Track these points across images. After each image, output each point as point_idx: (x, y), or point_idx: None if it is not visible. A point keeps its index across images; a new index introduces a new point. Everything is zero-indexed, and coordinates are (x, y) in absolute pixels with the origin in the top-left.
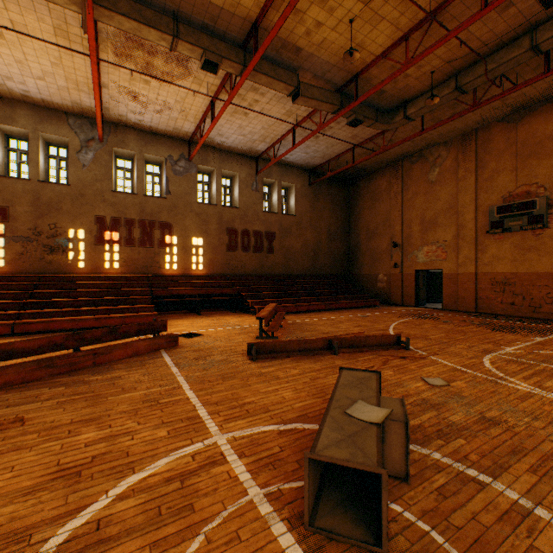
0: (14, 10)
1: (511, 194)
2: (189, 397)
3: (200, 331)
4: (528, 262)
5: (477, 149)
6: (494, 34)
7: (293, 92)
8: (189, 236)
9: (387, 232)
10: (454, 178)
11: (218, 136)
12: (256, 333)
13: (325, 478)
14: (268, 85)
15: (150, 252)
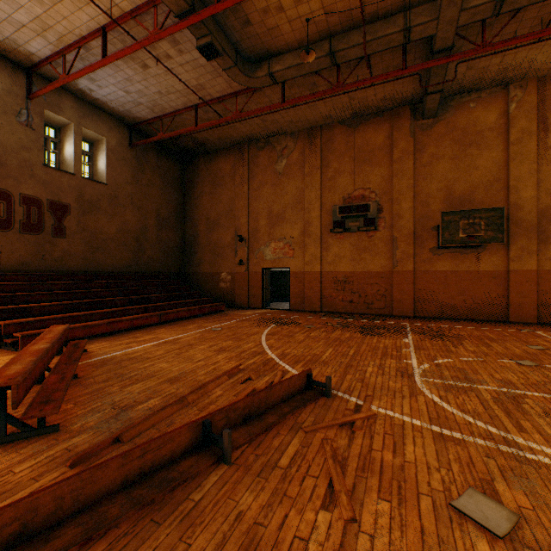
0: None
1: (351, 196)
2: None
3: None
4: (364, 261)
5: (322, 147)
6: None
7: None
8: None
9: (232, 223)
10: (301, 172)
11: None
12: None
13: None
14: None
15: None
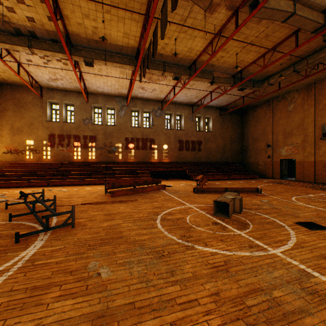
0: (109, 69)
1: None
2: (178, 199)
3: (171, 185)
4: None
5: (315, 93)
6: (310, 48)
7: (211, 81)
8: (161, 144)
9: (264, 138)
10: (302, 109)
11: (175, 98)
12: (194, 186)
13: (218, 211)
14: (199, 80)
15: (145, 152)
